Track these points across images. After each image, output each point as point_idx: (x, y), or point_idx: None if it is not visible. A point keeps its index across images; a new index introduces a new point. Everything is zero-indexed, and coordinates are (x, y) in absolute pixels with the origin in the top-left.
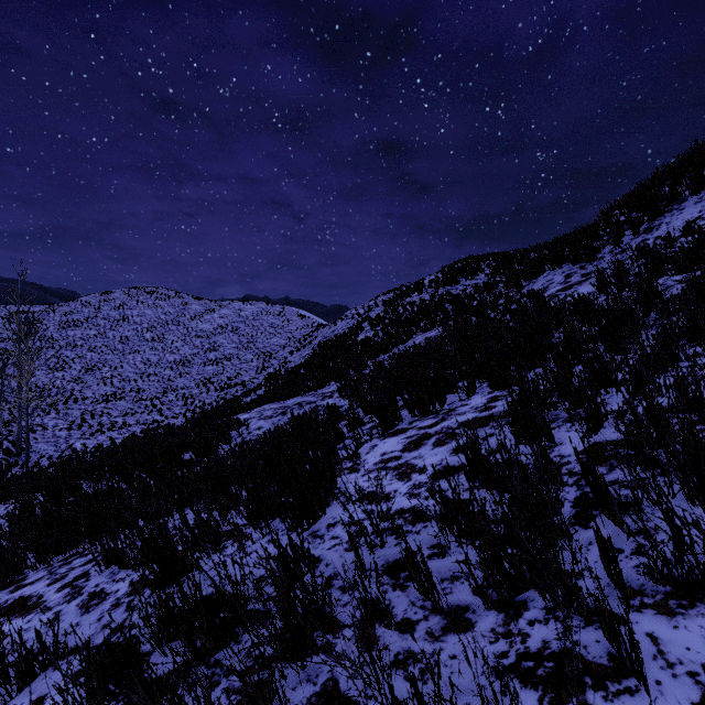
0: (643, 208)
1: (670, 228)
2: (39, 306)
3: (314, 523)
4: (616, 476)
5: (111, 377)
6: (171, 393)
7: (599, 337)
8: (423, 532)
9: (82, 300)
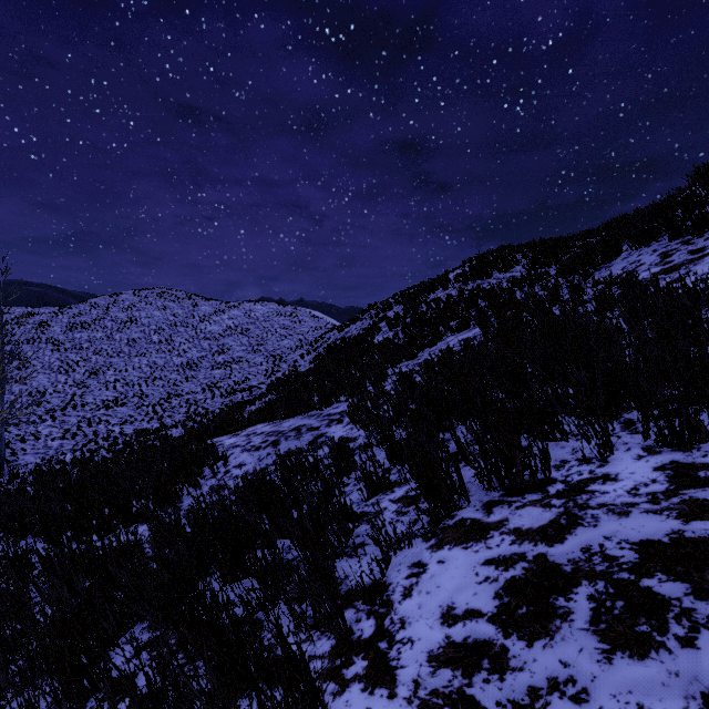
0: None
1: None
2: (49, 308)
3: None
4: None
5: (115, 381)
6: (175, 399)
7: None
8: None
9: (91, 301)
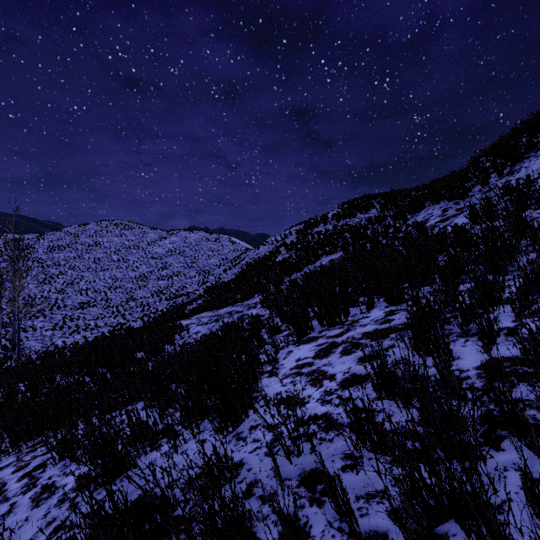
0: (506, 156)
1: (529, 171)
2: (32, 235)
3: (238, 426)
4: (518, 394)
5: (86, 289)
6: (132, 302)
7: (479, 261)
8: (336, 441)
9: (64, 230)
